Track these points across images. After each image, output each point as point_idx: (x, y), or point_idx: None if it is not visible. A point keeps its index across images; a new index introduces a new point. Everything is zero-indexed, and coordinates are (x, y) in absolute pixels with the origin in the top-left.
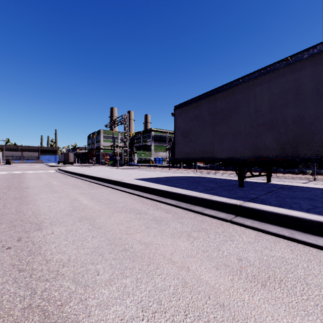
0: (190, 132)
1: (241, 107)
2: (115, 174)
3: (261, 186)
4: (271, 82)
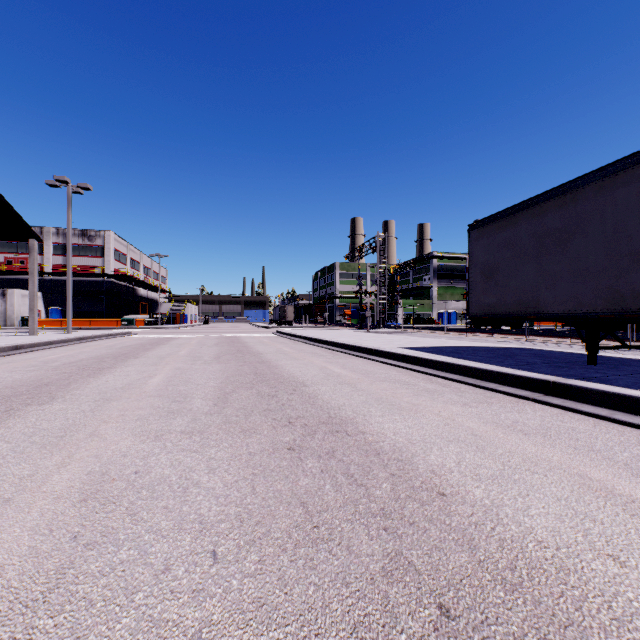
0: (495, 270)
1: (589, 225)
2: (366, 340)
3: (639, 366)
4: None
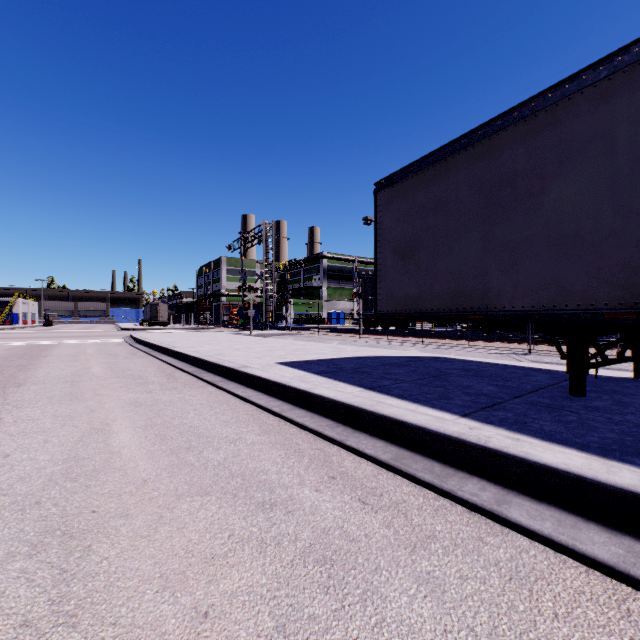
0: (416, 246)
1: (582, 160)
2: (237, 349)
3: (639, 395)
4: None
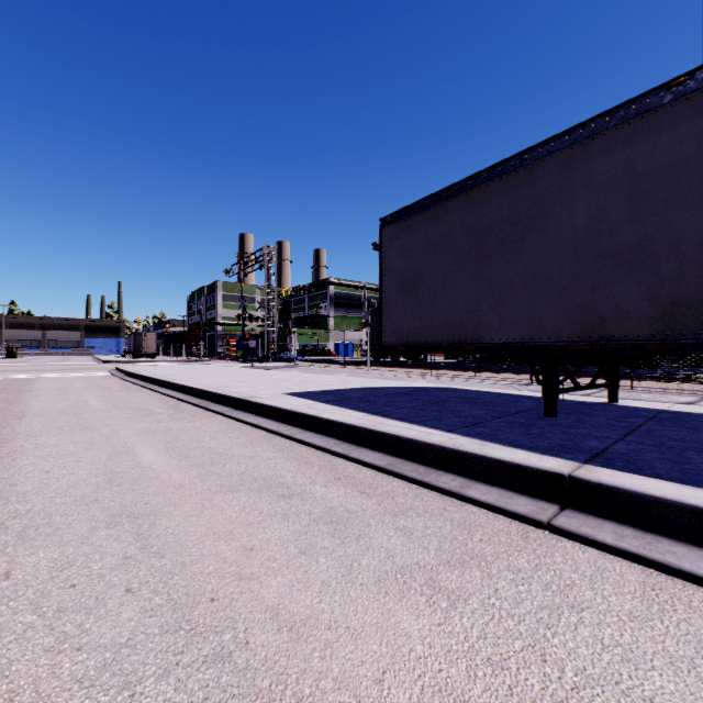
0: (418, 281)
1: (552, 214)
2: (241, 381)
3: (601, 415)
4: (636, 144)
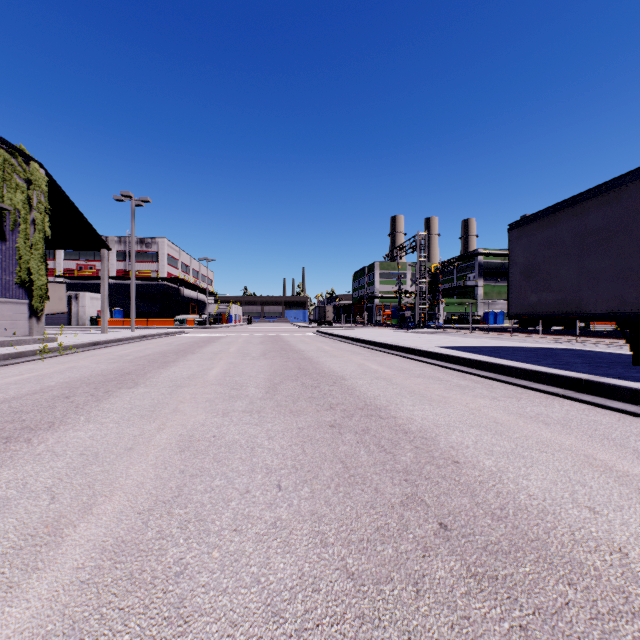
0: (536, 270)
1: (633, 223)
2: (404, 340)
3: None
4: None
